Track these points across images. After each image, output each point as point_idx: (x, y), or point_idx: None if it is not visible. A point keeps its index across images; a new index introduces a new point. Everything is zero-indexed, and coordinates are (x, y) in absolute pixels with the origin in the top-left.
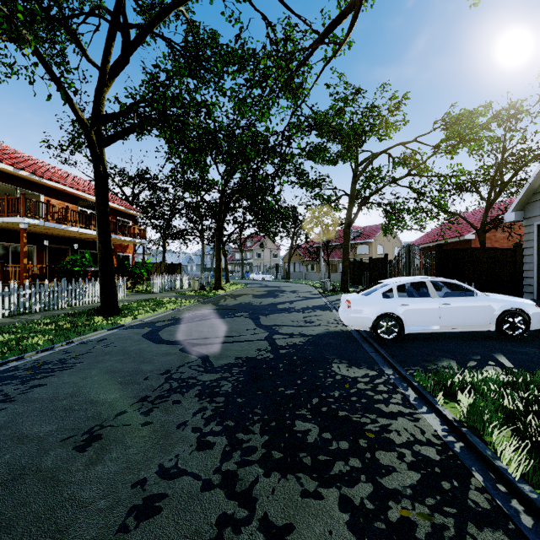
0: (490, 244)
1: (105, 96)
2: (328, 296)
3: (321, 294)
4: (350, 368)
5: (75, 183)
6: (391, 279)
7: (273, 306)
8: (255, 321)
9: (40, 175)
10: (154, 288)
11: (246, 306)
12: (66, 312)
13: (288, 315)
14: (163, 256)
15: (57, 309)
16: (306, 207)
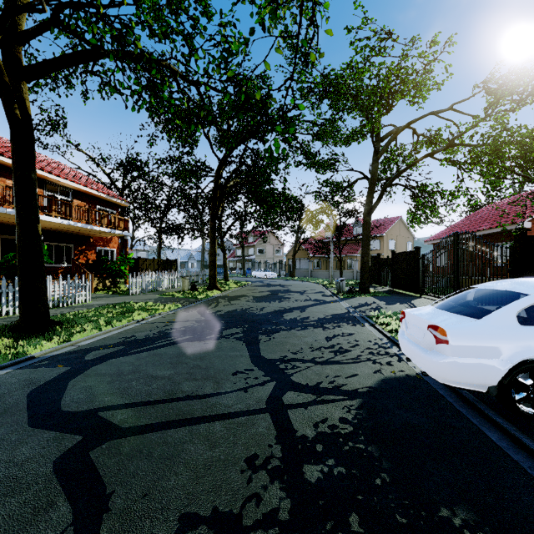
0: None
1: (23, 2)
2: (346, 299)
3: (335, 295)
4: None
5: (43, 164)
6: (513, 283)
7: (279, 316)
8: (251, 349)
9: None
10: (134, 289)
11: (242, 316)
12: None
13: (301, 333)
14: (158, 252)
15: None
16: (315, 194)
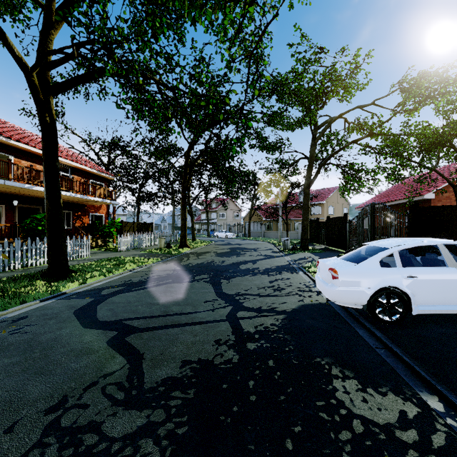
0: (450, 203)
1: (51, 39)
2: (289, 254)
3: (281, 252)
4: (366, 393)
5: None
6: (385, 241)
7: (236, 267)
8: (215, 288)
9: (9, 137)
10: (122, 247)
11: (208, 267)
12: (13, 275)
13: (252, 278)
14: (137, 217)
15: (9, 270)
16: (266, 170)
